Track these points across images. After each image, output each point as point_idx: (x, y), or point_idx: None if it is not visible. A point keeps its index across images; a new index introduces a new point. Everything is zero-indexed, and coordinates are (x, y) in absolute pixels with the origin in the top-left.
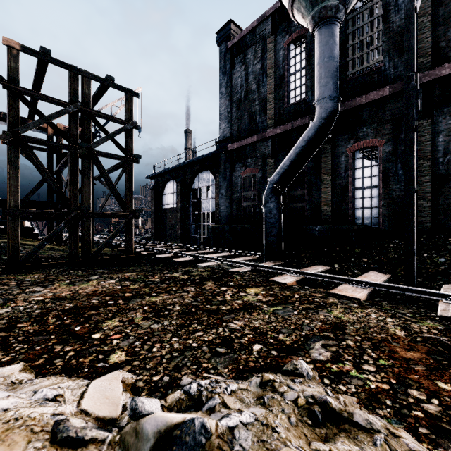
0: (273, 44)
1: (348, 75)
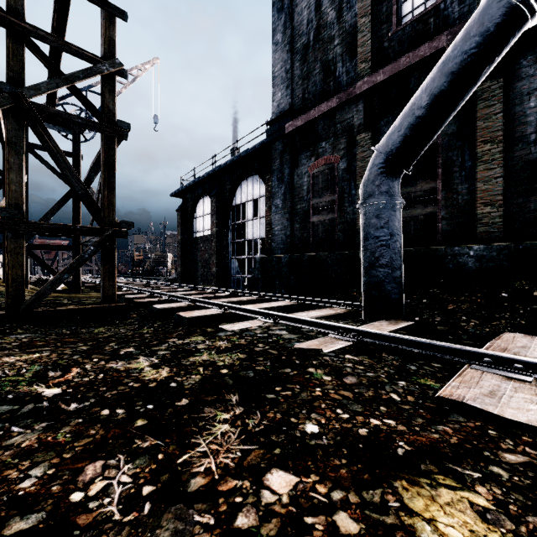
0: None
1: None
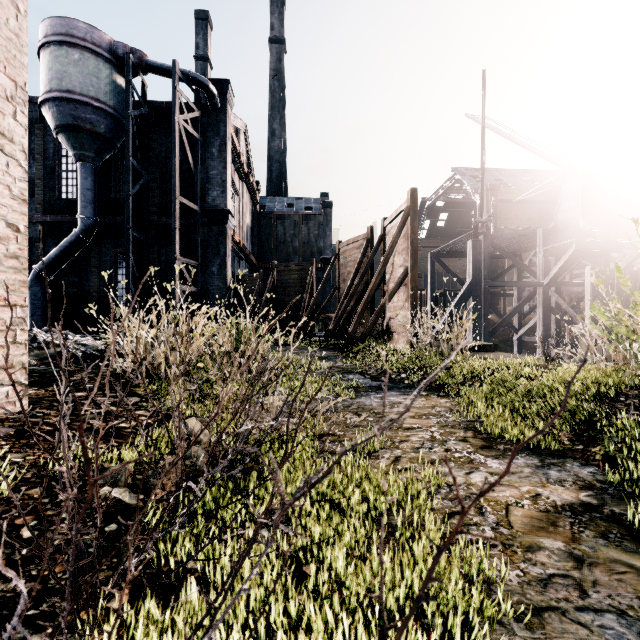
0: (42, 133)
1: (112, 196)
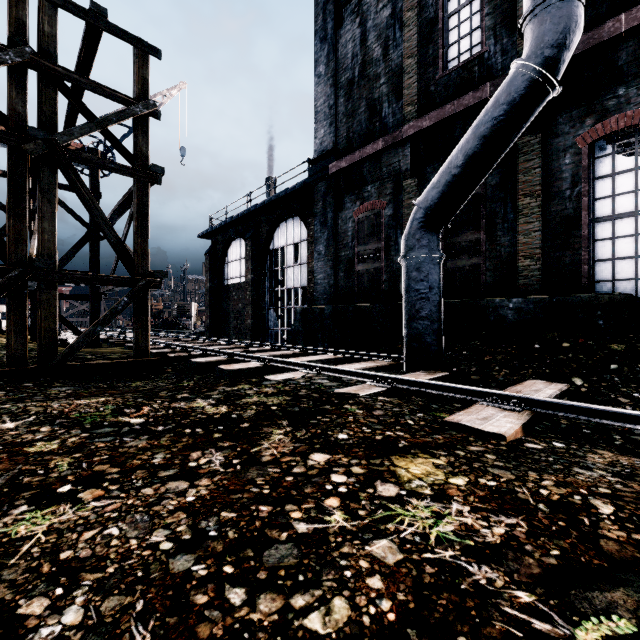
0: None
1: None
